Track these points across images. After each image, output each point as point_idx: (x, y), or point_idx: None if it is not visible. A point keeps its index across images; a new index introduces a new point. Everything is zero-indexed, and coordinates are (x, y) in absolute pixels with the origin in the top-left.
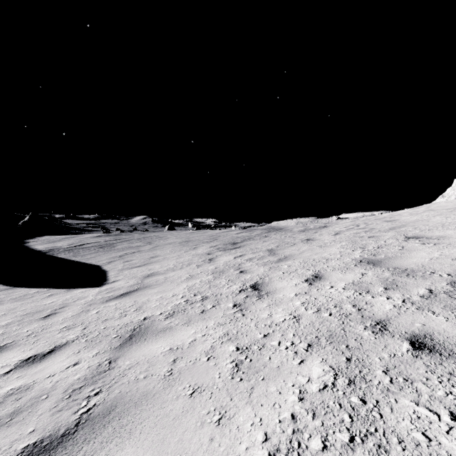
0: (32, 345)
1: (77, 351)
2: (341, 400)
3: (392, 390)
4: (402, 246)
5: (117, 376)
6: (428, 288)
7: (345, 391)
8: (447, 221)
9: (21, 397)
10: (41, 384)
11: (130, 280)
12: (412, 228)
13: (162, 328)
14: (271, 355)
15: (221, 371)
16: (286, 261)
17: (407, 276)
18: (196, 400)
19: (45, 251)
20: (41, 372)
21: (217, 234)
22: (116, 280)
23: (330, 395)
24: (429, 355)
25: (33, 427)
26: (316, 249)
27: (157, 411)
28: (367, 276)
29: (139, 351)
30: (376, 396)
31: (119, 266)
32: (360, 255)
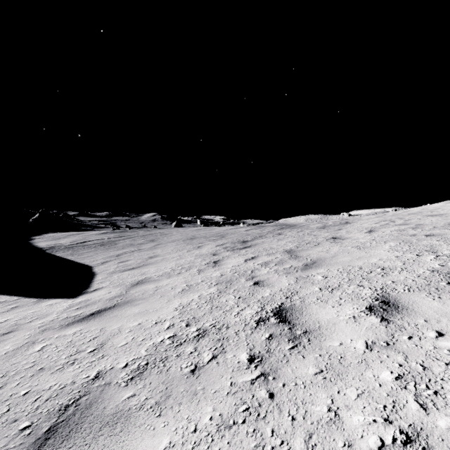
0: None
1: None
2: None
3: None
4: None
5: None
6: None
7: None
8: None
9: None
10: None
11: (114, 289)
12: None
13: (112, 415)
14: None
15: None
16: (317, 269)
17: None
18: None
19: (46, 248)
20: None
21: (225, 230)
22: (98, 288)
23: None
24: None
25: None
26: (354, 251)
27: None
28: None
29: None
30: None
31: (111, 268)
32: (439, 263)
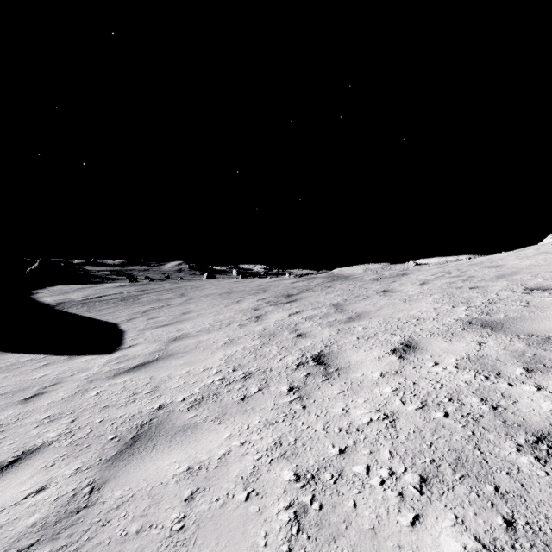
0: None
1: (50, 463)
2: None
3: None
4: (525, 301)
5: (94, 524)
6: None
7: None
8: None
9: None
10: None
11: (151, 345)
12: (530, 276)
13: (182, 426)
14: (357, 496)
15: (270, 529)
16: (360, 321)
17: None
18: None
19: (55, 304)
20: None
21: (267, 283)
22: (133, 344)
23: None
24: None
25: None
26: (399, 304)
27: None
28: (487, 346)
29: (140, 470)
30: None
31: (141, 325)
32: (465, 313)
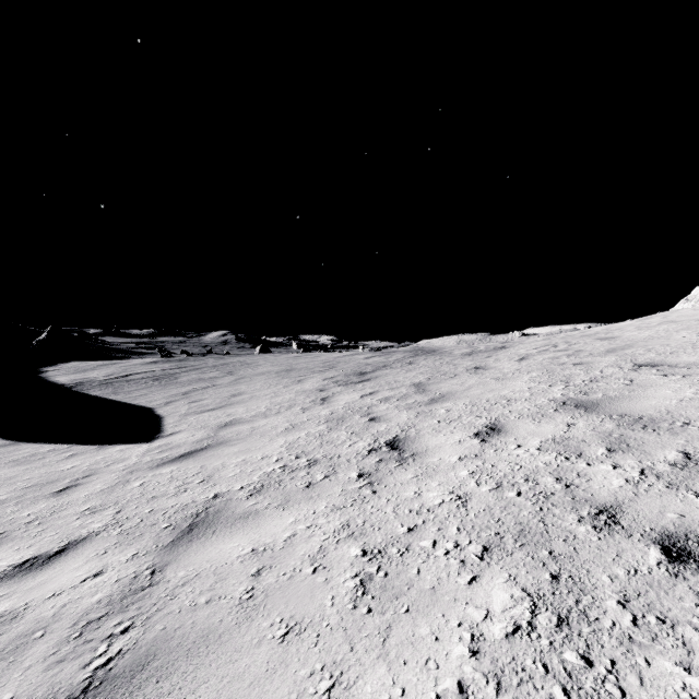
0: (33, 539)
1: (102, 551)
2: (547, 656)
3: (638, 639)
4: (630, 378)
5: (162, 598)
6: (682, 451)
7: (553, 639)
8: (698, 338)
9: (0, 633)
10: (37, 610)
11: (197, 432)
12: (643, 350)
13: (242, 514)
14: (421, 565)
15: (336, 594)
16: (444, 403)
17: (643, 428)
18: (291, 649)
19: (71, 385)
20: (41, 587)
21: (335, 358)
22: (175, 431)
23: (527, 645)
24: (698, 572)
25: (11, 693)
26: (491, 384)
27: (224, 668)
28: (576, 428)
29: (202, 553)
30: (610, 651)
31: (182, 410)
32: (562, 393)
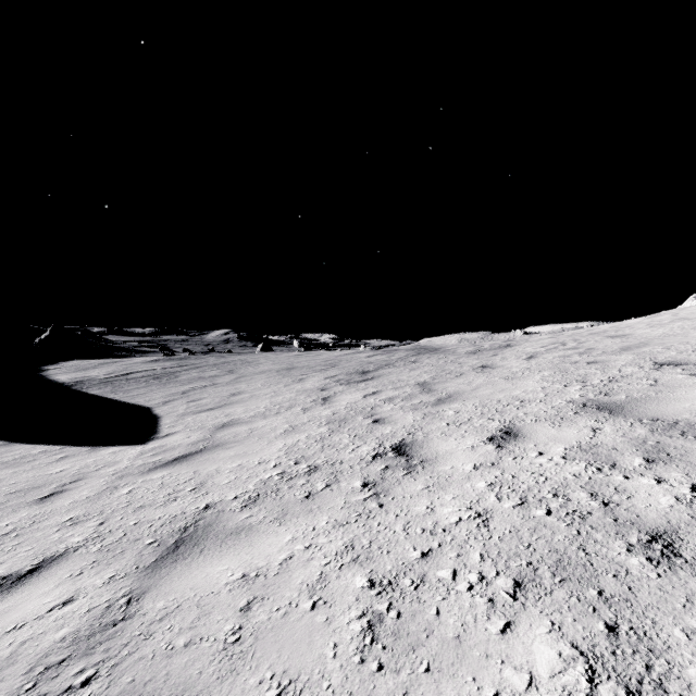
0: (6, 554)
1: (77, 572)
2: None
3: None
4: (653, 378)
5: (134, 637)
6: None
7: None
8: None
9: None
10: None
11: (194, 433)
12: (661, 348)
13: (235, 528)
14: (441, 603)
15: (339, 640)
16: (451, 404)
17: (682, 435)
18: None
19: (71, 383)
20: (3, 617)
21: (337, 357)
22: (171, 432)
23: None
24: None
25: None
26: (500, 383)
27: None
28: (603, 433)
29: (186, 578)
30: None
31: (179, 409)
32: (580, 394)
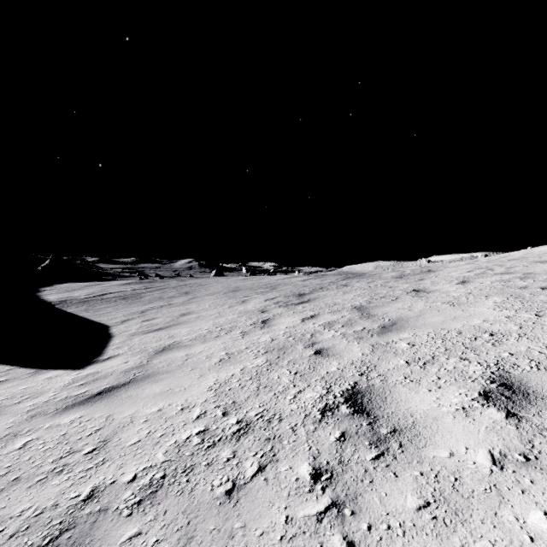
0: None
1: None
2: None
3: None
4: None
5: None
6: None
7: None
8: None
9: None
10: None
11: (133, 357)
12: None
13: None
14: None
15: None
16: (400, 333)
17: None
18: None
19: (56, 302)
20: None
21: (276, 281)
22: (113, 355)
23: None
24: None
25: None
26: (447, 309)
27: None
28: None
29: None
30: None
31: (132, 329)
32: None
